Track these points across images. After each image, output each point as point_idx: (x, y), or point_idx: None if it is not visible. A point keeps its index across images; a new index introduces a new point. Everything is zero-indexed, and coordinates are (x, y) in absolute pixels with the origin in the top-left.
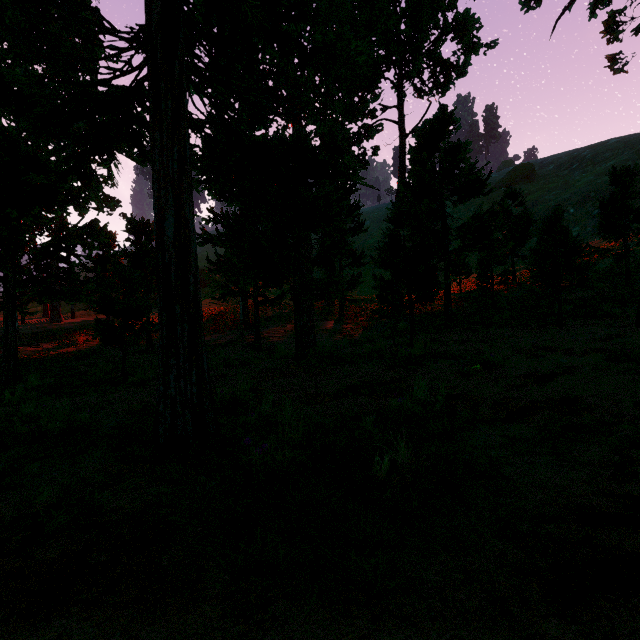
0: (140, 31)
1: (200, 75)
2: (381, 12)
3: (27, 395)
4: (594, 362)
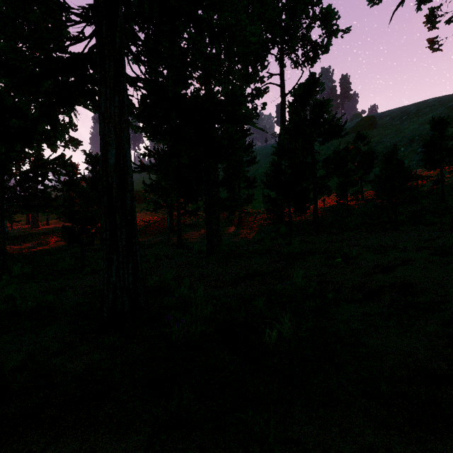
0: (89, 9)
1: (135, 44)
2: (268, 6)
3: (11, 281)
4: (423, 256)
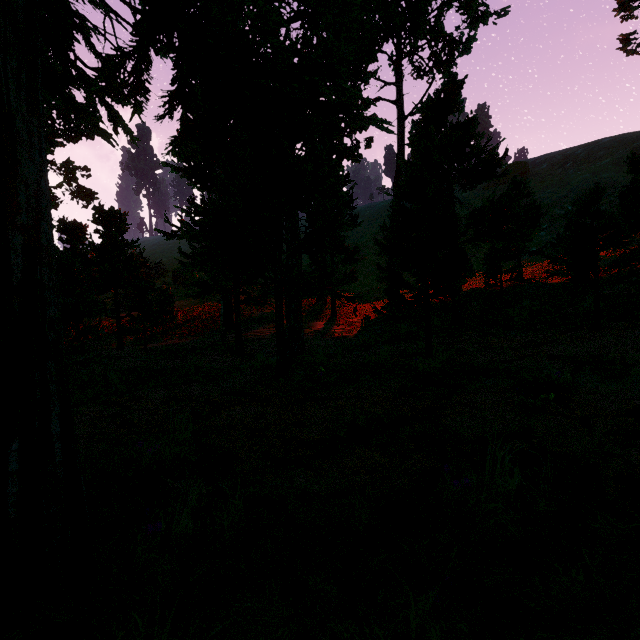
0: None
1: None
2: None
3: None
4: None
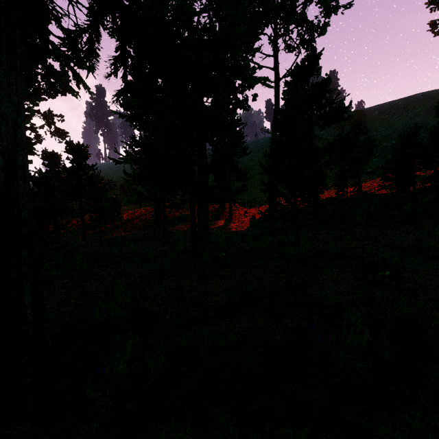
0: None
1: None
2: None
3: None
4: None
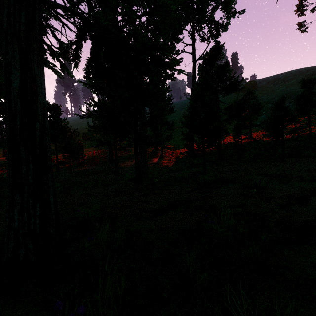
0: None
1: None
2: None
3: None
4: None
